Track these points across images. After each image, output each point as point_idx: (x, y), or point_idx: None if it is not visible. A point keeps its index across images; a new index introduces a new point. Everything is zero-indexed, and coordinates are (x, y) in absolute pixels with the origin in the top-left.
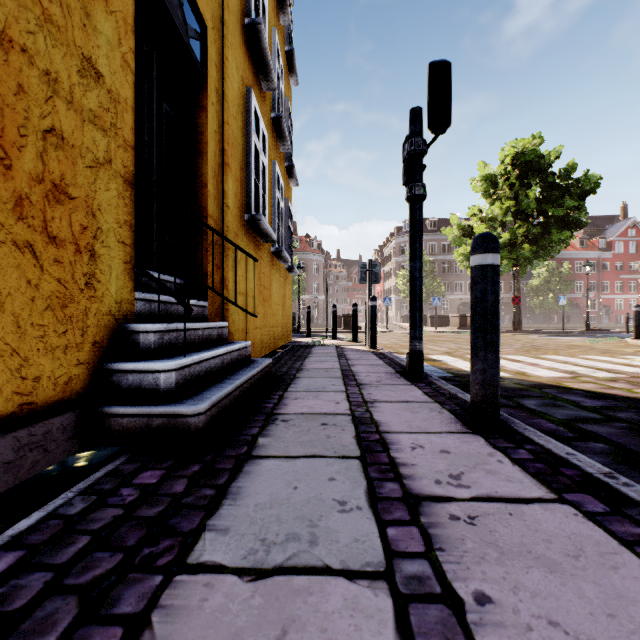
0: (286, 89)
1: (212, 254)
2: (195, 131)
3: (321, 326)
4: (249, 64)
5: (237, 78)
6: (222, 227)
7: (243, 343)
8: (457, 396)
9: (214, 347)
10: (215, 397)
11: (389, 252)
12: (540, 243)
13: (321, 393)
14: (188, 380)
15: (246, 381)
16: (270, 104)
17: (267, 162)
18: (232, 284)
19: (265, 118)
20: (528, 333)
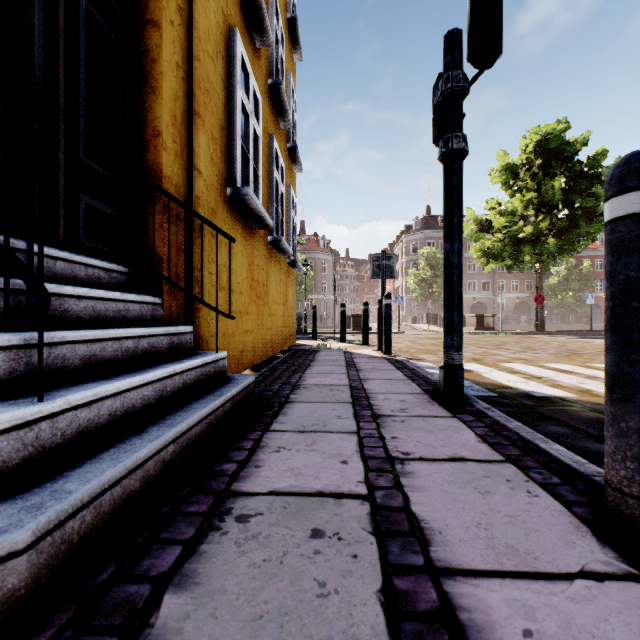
0: (288, 62)
1: (168, 230)
2: (145, 58)
3: (329, 326)
4: (235, 2)
5: (215, 8)
6: (190, 197)
7: (210, 356)
8: (538, 447)
9: (153, 366)
10: (84, 490)
11: (399, 251)
12: (566, 237)
13: (319, 436)
14: (49, 445)
15: (196, 423)
16: (267, 68)
17: (261, 132)
18: (206, 275)
19: (259, 81)
20: (552, 334)
